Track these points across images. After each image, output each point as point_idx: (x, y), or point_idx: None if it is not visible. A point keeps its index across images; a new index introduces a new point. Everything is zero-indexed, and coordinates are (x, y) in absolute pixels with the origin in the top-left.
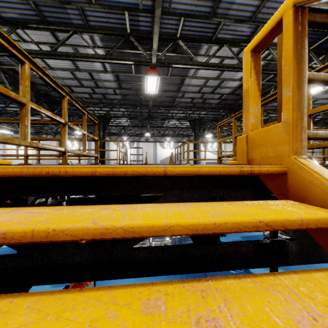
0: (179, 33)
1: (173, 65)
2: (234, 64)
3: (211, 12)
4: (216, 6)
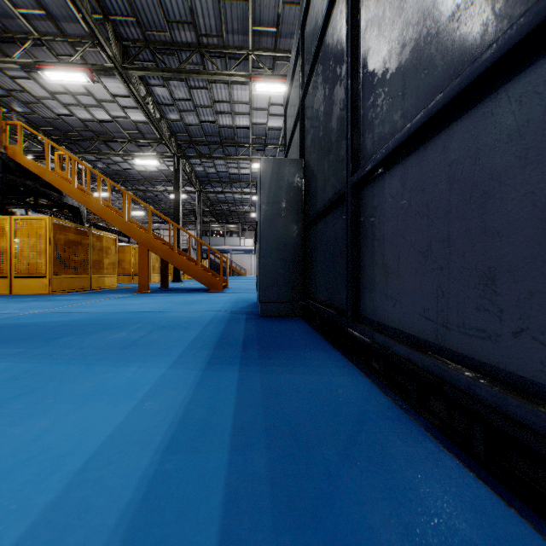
0: None
1: None
2: None
3: None
4: None
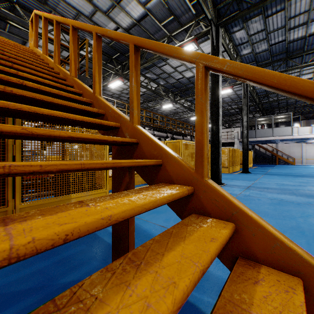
0: (16, 0)
1: (10, 22)
2: None
3: (43, 1)
4: None
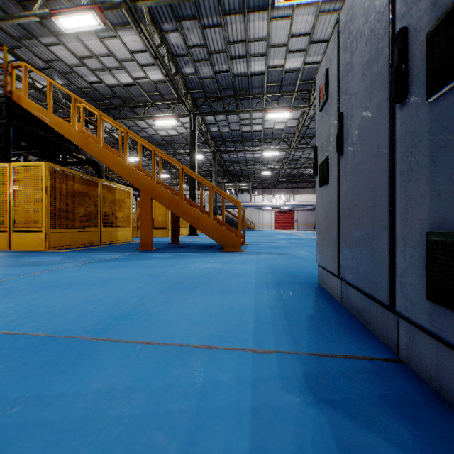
0: None
1: None
2: (29, 81)
3: (18, 38)
4: (25, 39)
